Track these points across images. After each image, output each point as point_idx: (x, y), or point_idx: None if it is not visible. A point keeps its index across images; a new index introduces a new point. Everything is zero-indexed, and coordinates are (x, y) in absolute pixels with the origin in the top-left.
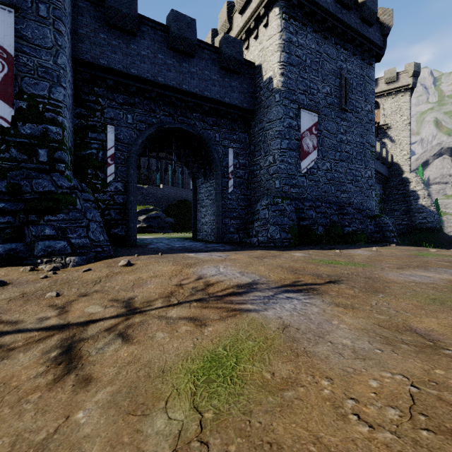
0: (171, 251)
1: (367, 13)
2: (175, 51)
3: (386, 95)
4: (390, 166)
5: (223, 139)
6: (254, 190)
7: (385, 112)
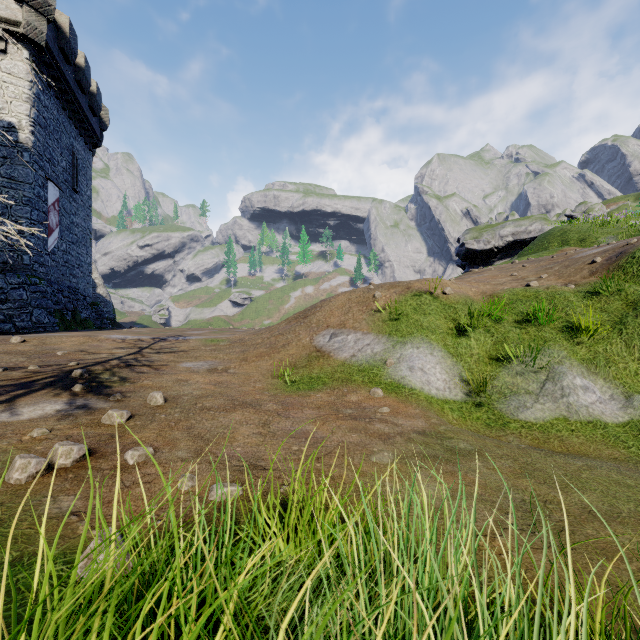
0: None
1: (96, 106)
2: None
3: None
4: None
5: None
6: None
7: None
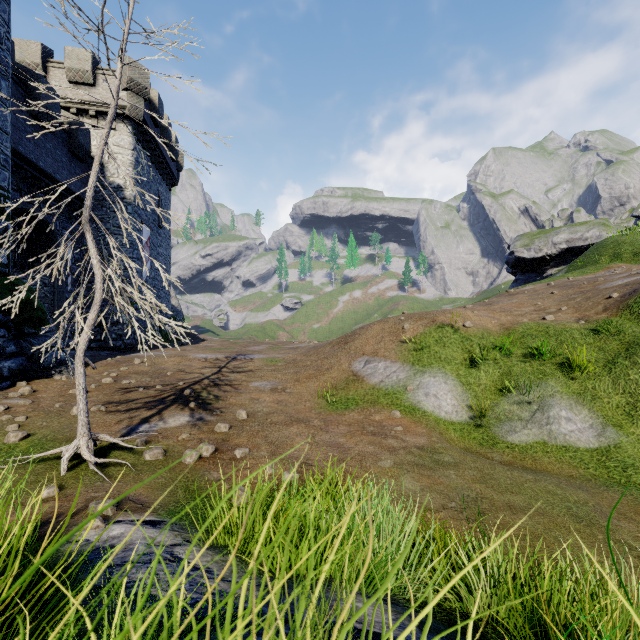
0: (102, 356)
1: (175, 154)
2: (35, 119)
3: None
4: None
5: (63, 228)
6: (91, 290)
7: None
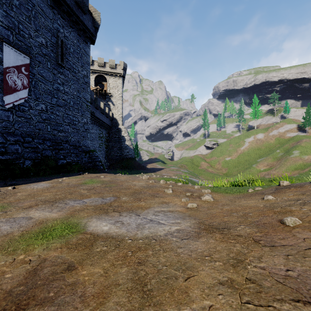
0: None
1: (80, 1)
2: None
3: (110, 75)
4: (112, 119)
5: None
6: None
7: (110, 85)
